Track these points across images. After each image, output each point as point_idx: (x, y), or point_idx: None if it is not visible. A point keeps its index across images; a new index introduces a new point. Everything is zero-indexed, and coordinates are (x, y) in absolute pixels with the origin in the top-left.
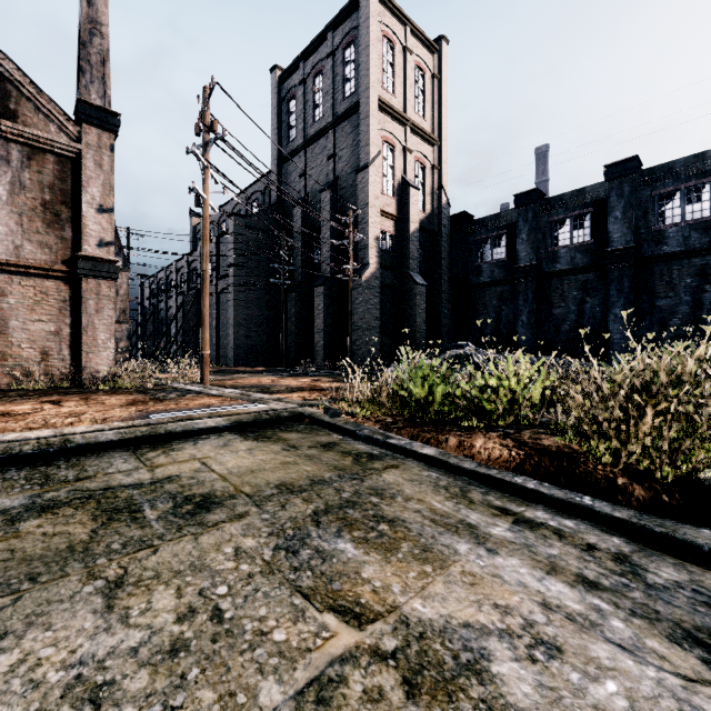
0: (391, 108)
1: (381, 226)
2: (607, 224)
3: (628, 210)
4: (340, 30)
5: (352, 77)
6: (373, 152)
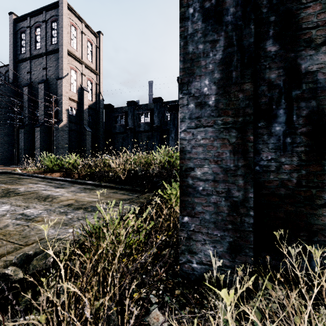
0: (75, 56)
1: (70, 104)
2: (154, 117)
3: (159, 113)
4: (49, 12)
5: (56, 36)
6: (65, 73)
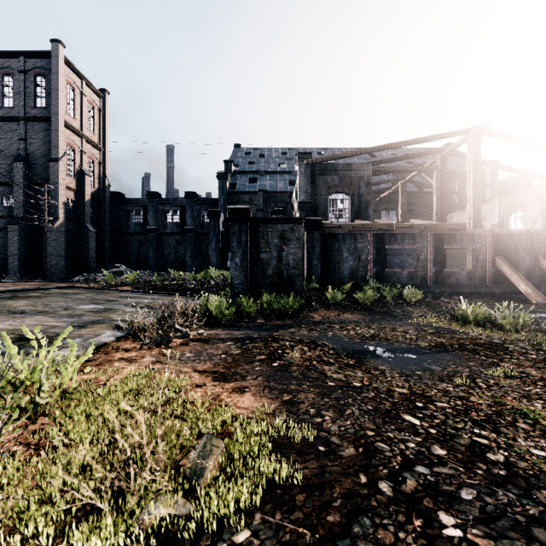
0: (73, 127)
1: (66, 194)
2: (186, 216)
3: (193, 213)
4: (32, 61)
5: (43, 97)
6: (62, 153)
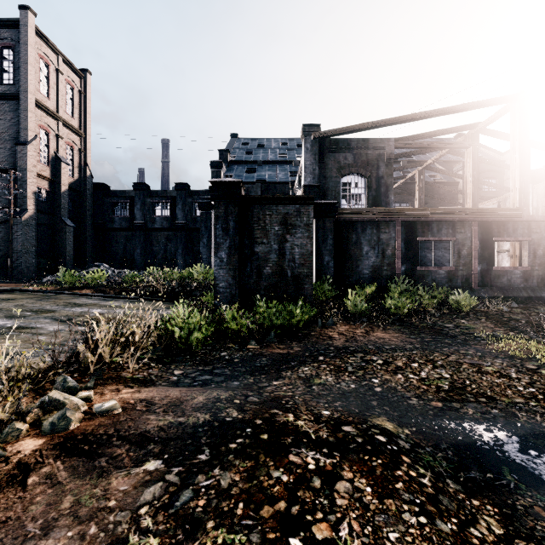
0: (47, 108)
1: (38, 183)
2: (176, 210)
3: (184, 206)
4: None
5: (11, 72)
6: (32, 135)
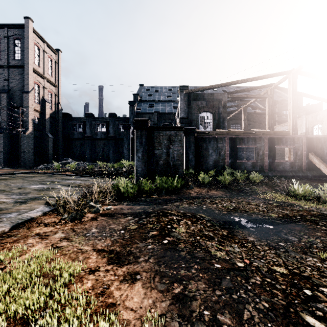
0: (38, 72)
1: (34, 114)
2: (109, 128)
3: (113, 126)
4: (12, 30)
5: (19, 53)
6: (31, 88)
